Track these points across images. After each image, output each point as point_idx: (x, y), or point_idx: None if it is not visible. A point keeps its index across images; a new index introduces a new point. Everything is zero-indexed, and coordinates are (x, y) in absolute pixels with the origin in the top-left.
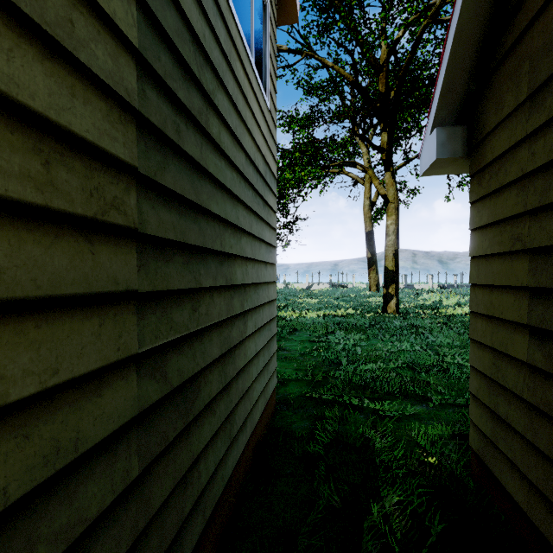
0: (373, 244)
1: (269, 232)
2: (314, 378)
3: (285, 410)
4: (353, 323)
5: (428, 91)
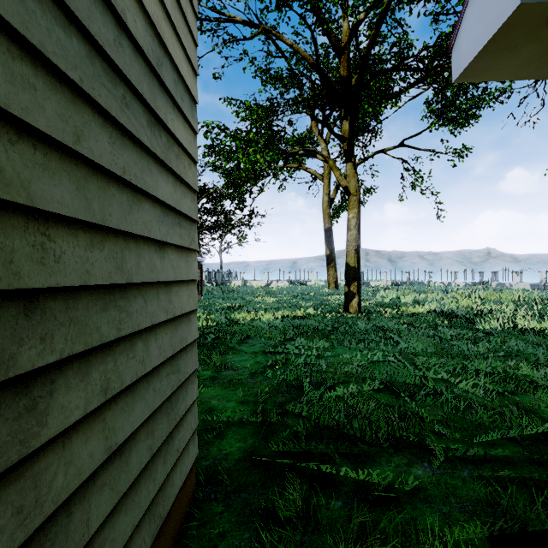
0: (332, 241)
1: (172, 185)
2: (265, 419)
3: (212, 501)
4: (315, 326)
5: (387, 85)
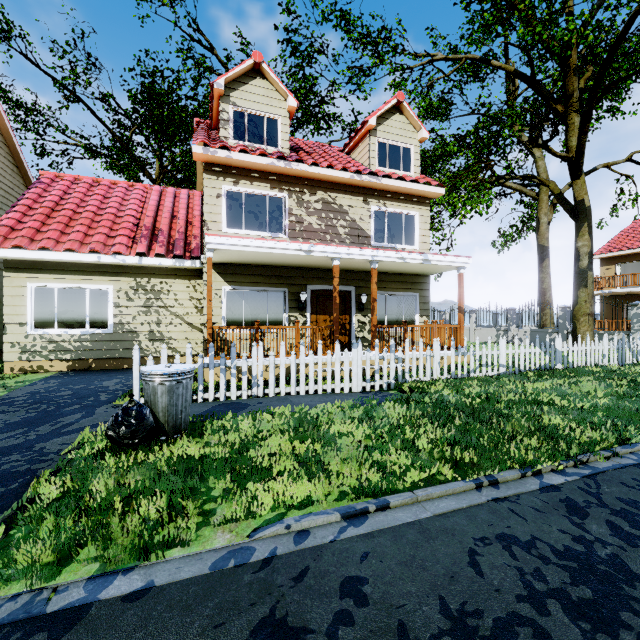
0: None
1: None
2: None
3: None
4: None
5: None
